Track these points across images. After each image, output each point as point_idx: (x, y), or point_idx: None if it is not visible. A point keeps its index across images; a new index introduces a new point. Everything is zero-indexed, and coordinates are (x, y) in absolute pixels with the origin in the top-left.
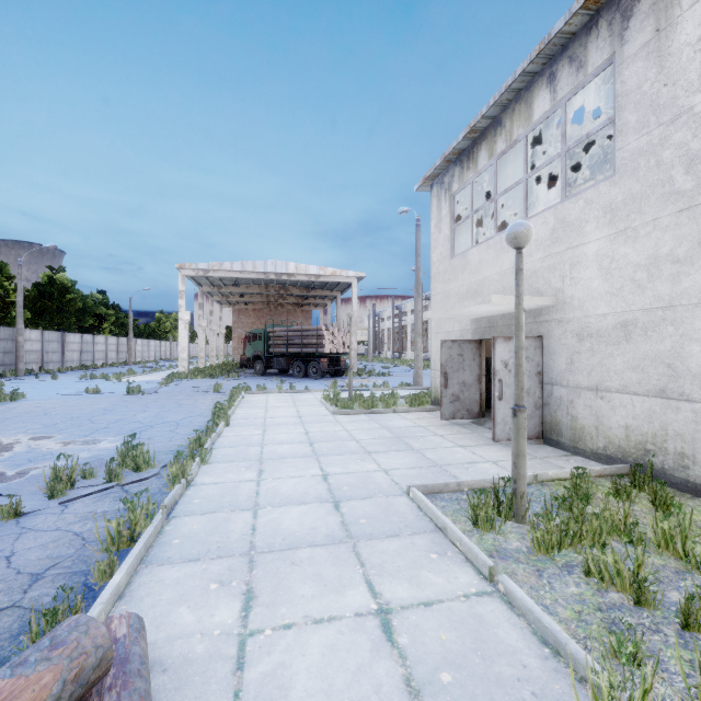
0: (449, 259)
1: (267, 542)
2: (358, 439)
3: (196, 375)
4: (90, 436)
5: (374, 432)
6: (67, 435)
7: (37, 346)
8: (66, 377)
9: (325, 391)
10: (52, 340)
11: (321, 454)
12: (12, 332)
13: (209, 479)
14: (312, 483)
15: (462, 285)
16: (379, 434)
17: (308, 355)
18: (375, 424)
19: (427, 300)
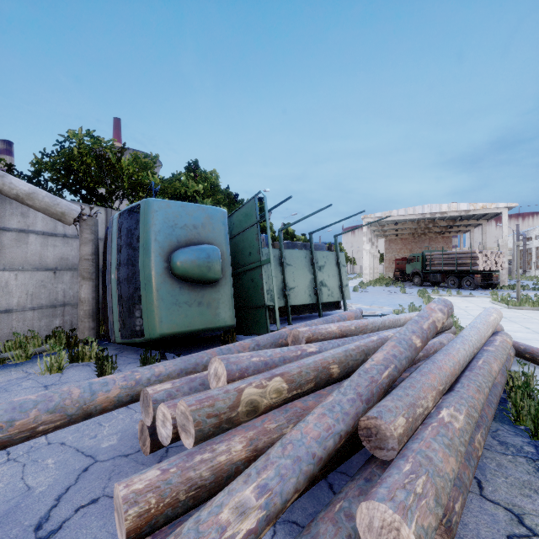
0: None
1: (513, 337)
2: None
3: (375, 284)
4: (373, 305)
5: None
6: (362, 304)
7: None
8: None
9: (487, 297)
10: None
11: (516, 321)
12: None
13: (459, 322)
14: (520, 329)
15: None
16: None
17: (461, 272)
18: None
19: None
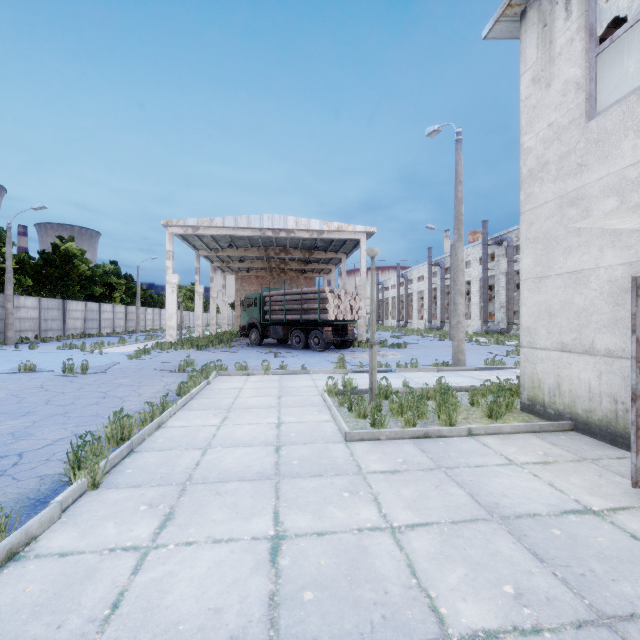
0: (582, 122)
1: None
2: (459, 636)
3: (182, 345)
4: None
5: (480, 550)
6: None
7: (34, 314)
8: (51, 346)
9: (330, 372)
10: (51, 307)
11: None
12: (2, 298)
13: None
14: None
15: (638, 160)
16: (509, 573)
17: (309, 323)
18: (455, 491)
19: (436, 266)
